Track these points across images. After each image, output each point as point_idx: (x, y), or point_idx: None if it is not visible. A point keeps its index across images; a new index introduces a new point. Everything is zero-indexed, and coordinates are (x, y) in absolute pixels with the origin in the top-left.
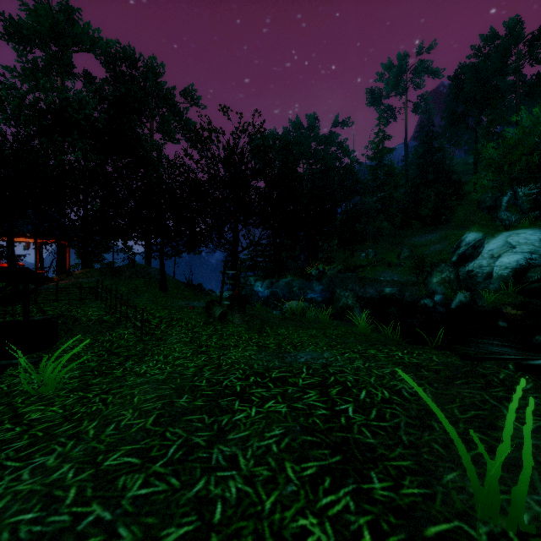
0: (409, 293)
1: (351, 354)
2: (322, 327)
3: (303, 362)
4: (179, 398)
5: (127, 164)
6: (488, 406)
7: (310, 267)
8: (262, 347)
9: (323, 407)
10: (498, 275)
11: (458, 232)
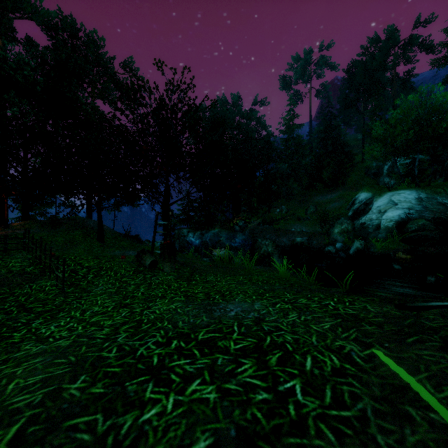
0: (316, 242)
1: (282, 305)
2: (247, 273)
3: (233, 316)
4: (72, 382)
5: (67, 124)
6: None
7: (234, 220)
8: (190, 298)
9: (263, 386)
10: (385, 226)
11: (352, 193)
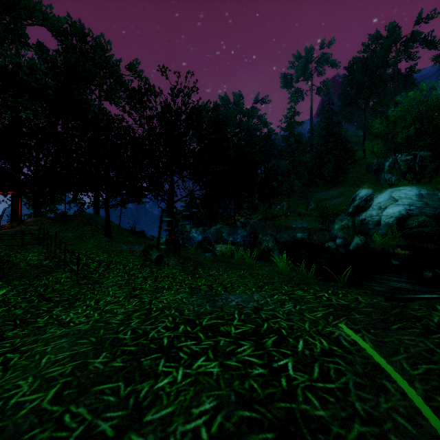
0: (316, 238)
1: (280, 296)
2: (248, 267)
3: (234, 305)
4: (95, 358)
5: (76, 125)
6: (437, 357)
7: (236, 217)
8: (194, 289)
9: (259, 363)
10: (385, 222)
11: (352, 189)
